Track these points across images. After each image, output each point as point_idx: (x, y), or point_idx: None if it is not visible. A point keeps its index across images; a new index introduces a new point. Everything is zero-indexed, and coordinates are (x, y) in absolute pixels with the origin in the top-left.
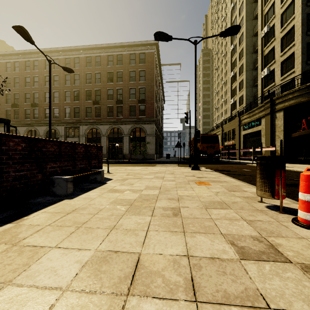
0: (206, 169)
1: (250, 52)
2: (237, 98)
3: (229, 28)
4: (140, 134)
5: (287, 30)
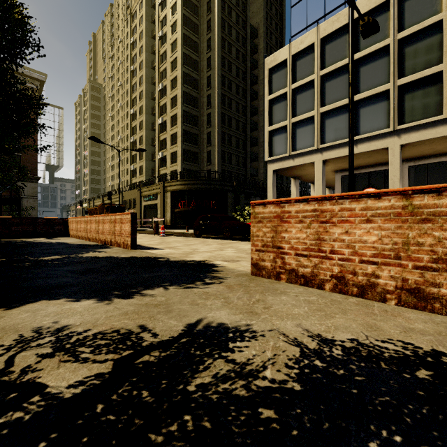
0: None
1: (149, 128)
2: (137, 166)
3: (140, 149)
4: (11, 195)
5: (174, 132)
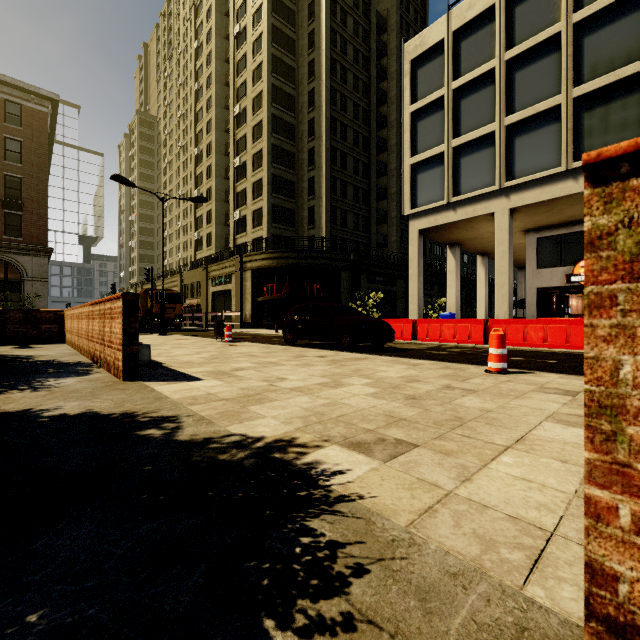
0: (175, 335)
1: (221, 175)
2: (204, 234)
3: (198, 198)
4: (6, 276)
5: (258, 179)
